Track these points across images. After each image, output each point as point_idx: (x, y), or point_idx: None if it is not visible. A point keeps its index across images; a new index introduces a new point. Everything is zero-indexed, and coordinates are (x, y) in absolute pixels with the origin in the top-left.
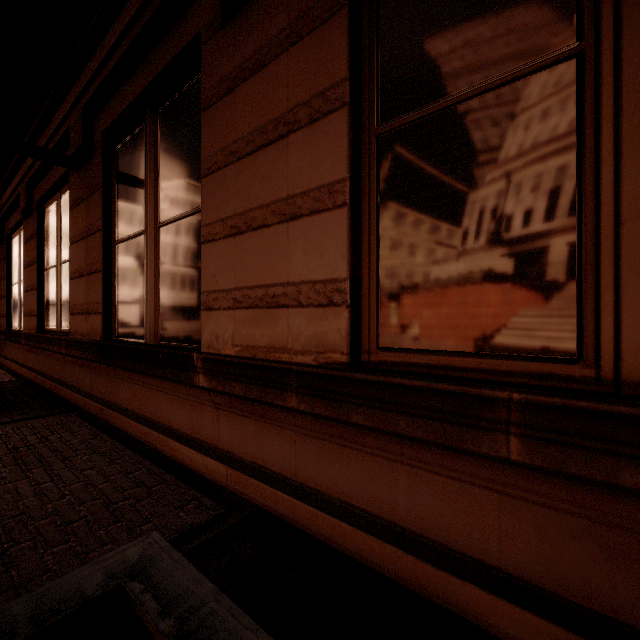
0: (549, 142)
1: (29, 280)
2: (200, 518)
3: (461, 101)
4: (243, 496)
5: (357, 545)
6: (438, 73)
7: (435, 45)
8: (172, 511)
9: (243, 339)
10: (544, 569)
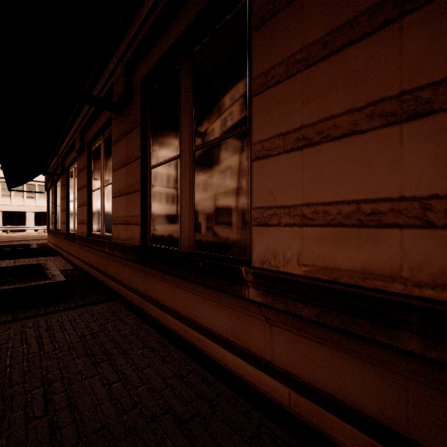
0: None
1: (81, 199)
2: None
3: None
4: (316, 429)
5: None
6: None
7: None
8: (248, 444)
9: (316, 259)
10: None
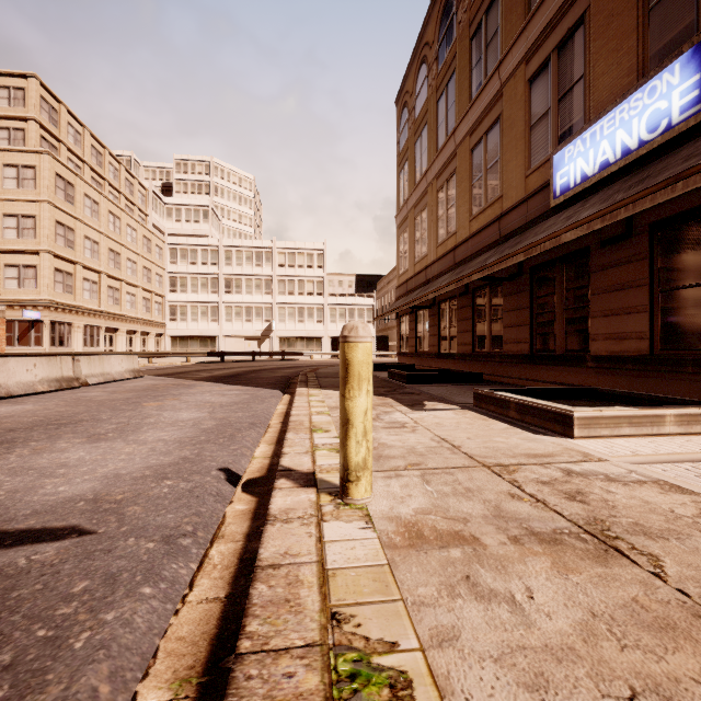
0: None
1: (464, 327)
2: None
3: (682, 288)
4: None
5: None
6: (676, 280)
7: (675, 272)
8: None
9: (609, 350)
10: (698, 395)
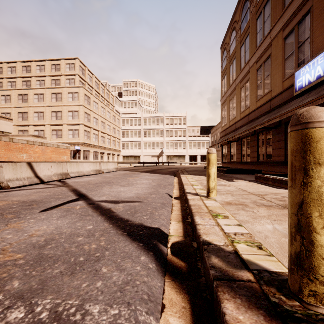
0: None
1: (253, 149)
2: None
3: None
4: None
5: None
6: None
7: None
8: None
9: None
10: None
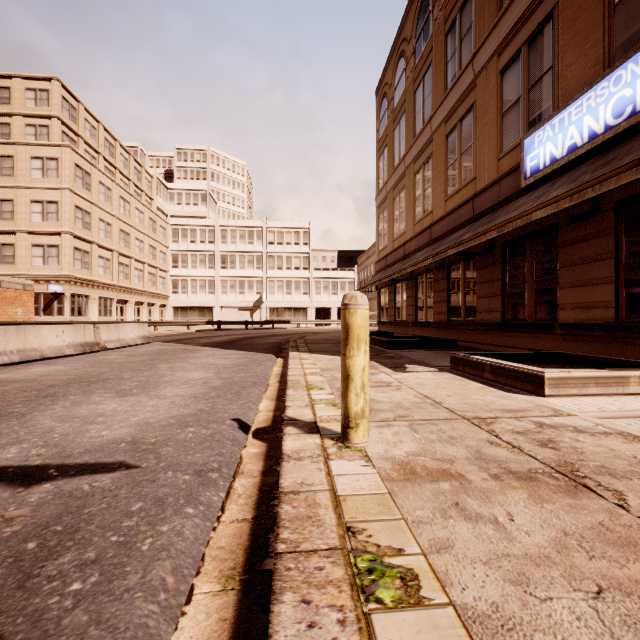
0: None
1: (439, 298)
2: None
3: None
4: None
5: None
6: None
7: (639, 246)
8: None
9: (577, 318)
10: None
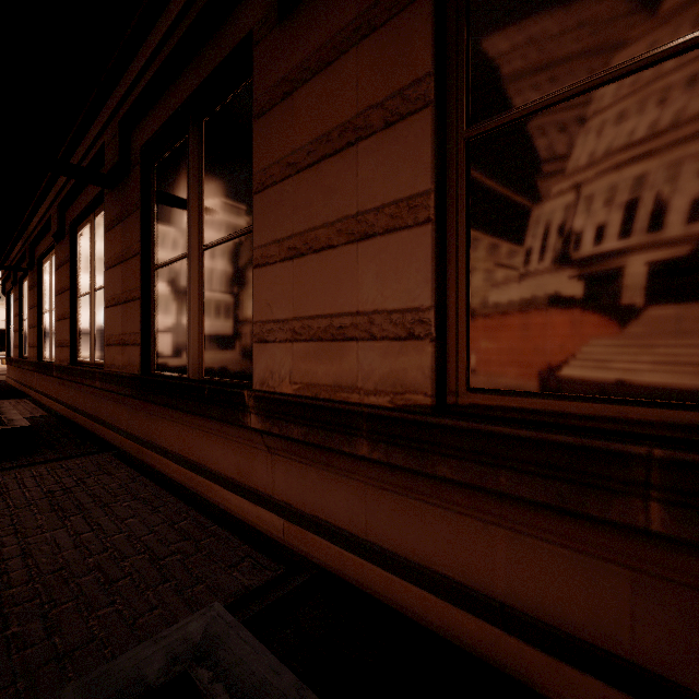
0: (698, 139)
1: (61, 308)
2: (257, 579)
3: (577, 94)
4: (303, 554)
5: (444, 620)
6: (546, 62)
7: (543, 29)
8: (225, 570)
9: (303, 376)
10: (695, 667)
